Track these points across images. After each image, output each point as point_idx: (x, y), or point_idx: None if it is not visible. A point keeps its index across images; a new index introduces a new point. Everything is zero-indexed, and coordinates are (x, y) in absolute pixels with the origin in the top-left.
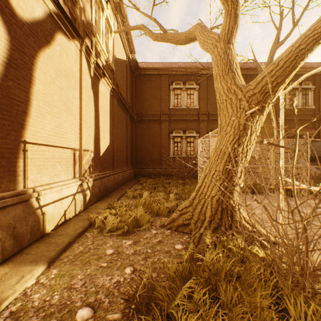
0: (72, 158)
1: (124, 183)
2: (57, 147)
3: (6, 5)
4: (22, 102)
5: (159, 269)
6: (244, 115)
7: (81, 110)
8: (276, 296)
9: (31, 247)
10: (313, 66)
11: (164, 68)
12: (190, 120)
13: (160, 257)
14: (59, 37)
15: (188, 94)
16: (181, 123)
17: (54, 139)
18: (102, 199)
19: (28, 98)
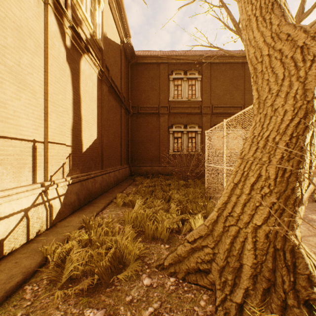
0: (30, 154)
1: (116, 184)
2: None
3: None
4: None
5: None
6: (314, 71)
7: (46, 87)
8: None
9: None
10: None
11: (163, 56)
12: (191, 113)
13: None
14: None
15: (190, 84)
16: (182, 117)
17: None
18: (81, 208)
19: None
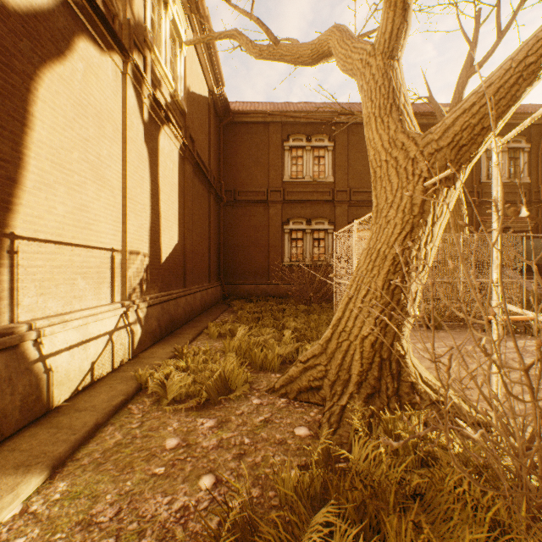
0: (109, 266)
1: (204, 311)
2: (78, 246)
3: None
4: (6, 160)
5: (265, 479)
6: (420, 187)
7: (124, 180)
8: (499, 541)
9: (21, 436)
10: (528, 111)
11: (275, 112)
12: (318, 201)
13: (266, 453)
14: (82, 46)
15: (316, 156)
16: (304, 207)
17: (72, 232)
18: (163, 339)
19: (19, 154)
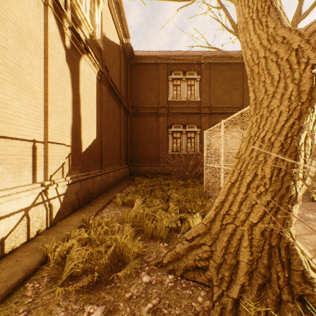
0: (30, 154)
1: (115, 184)
2: None
3: None
4: None
5: None
6: (308, 74)
7: (46, 88)
8: None
9: None
10: None
11: (162, 56)
12: (190, 113)
13: None
14: None
15: (189, 85)
16: (181, 117)
17: None
18: (81, 208)
19: None
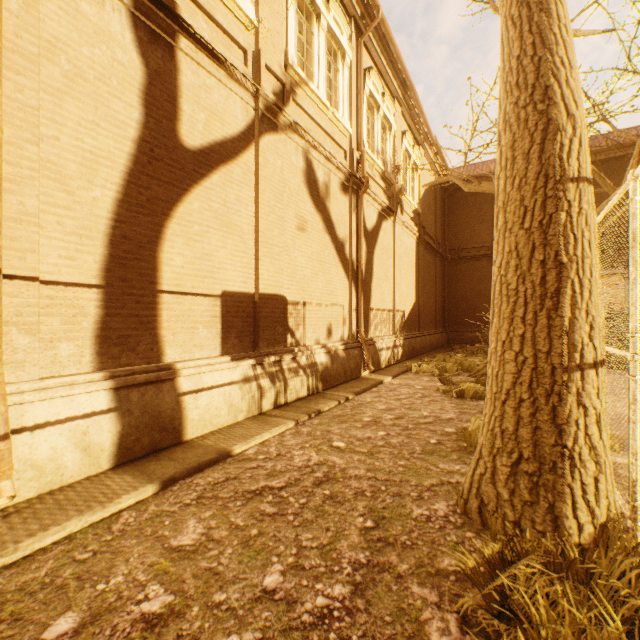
0: (389, 318)
1: (431, 350)
2: (381, 310)
3: (365, 231)
4: (369, 283)
5: None
6: None
7: (393, 275)
8: None
9: (378, 371)
10: None
11: None
12: None
13: None
14: (382, 225)
15: None
16: None
17: (380, 304)
18: (410, 359)
19: (371, 280)
